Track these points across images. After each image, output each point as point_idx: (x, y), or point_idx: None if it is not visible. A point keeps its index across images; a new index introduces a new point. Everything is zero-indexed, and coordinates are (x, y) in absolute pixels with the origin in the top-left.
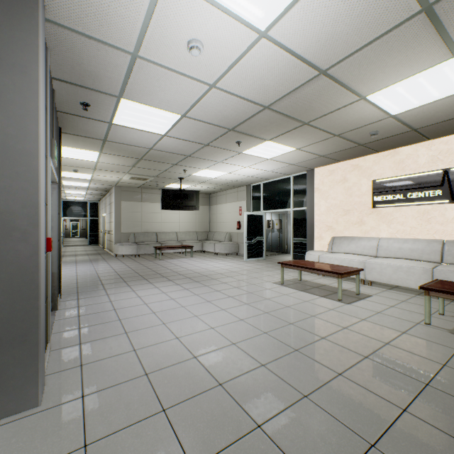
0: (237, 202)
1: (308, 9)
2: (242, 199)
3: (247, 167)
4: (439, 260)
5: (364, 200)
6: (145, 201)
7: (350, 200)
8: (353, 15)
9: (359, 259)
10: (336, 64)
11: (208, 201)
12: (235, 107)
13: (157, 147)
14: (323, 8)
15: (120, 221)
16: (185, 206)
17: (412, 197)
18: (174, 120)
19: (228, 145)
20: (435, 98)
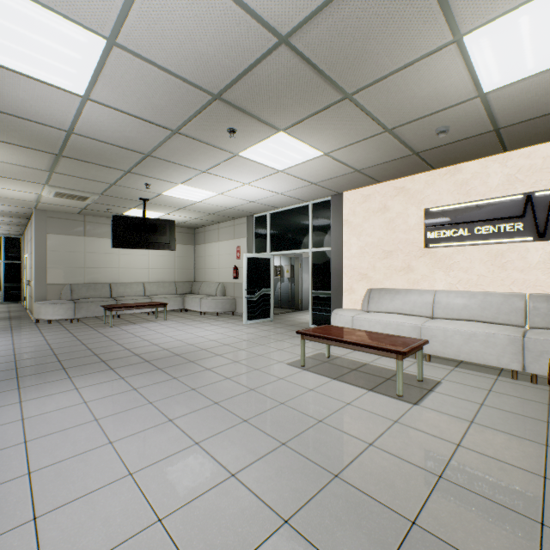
0: (234, 240)
1: None
2: (240, 236)
3: (248, 185)
4: (523, 323)
5: (412, 237)
6: (90, 235)
7: (393, 237)
8: None
9: (412, 322)
10: None
11: (193, 239)
12: (221, 29)
13: (82, 130)
14: None
15: (45, 266)
16: (152, 243)
17: (481, 233)
18: (95, 52)
19: (215, 136)
20: None
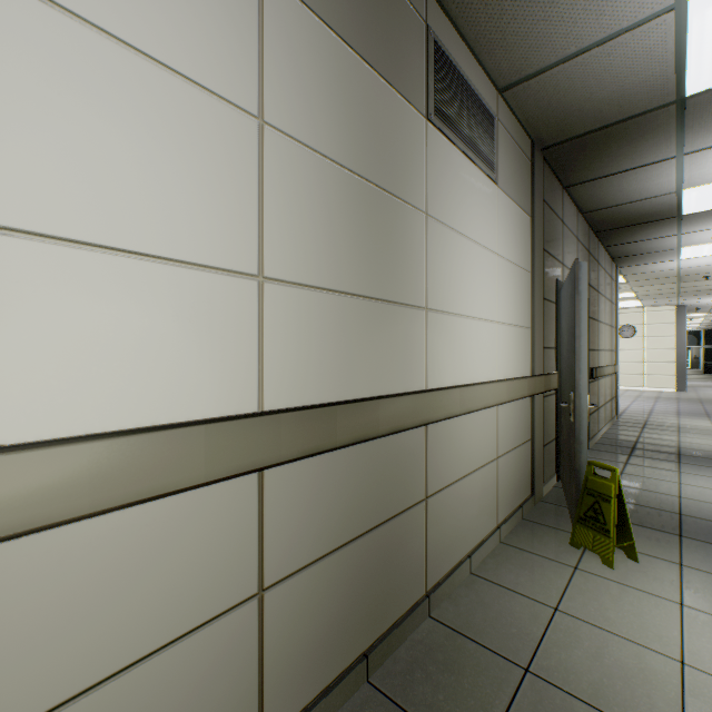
0: None
1: None
2: None
3: None
4: None
5: None
6: None
7: None
8: None
9: None
10: None
11: None
12: None
13: None
14: None
15: None
16: None
17: None
18: None
19: None
20: None
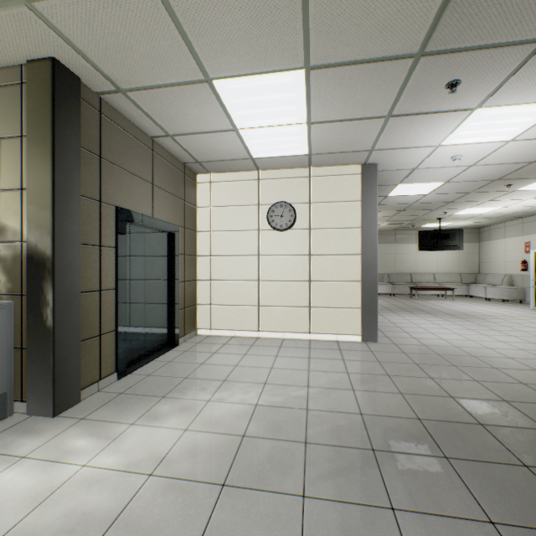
0: (522, 236)
1: None
2: (529, 233)
3: (530, 199)
4: None
5: None
6: (398, 242)
7: None
8: None
9: None
10: None
11: (477, 237)
12: (496, 169)
13: (419, 202)
14: None
15: None
16: (444, 246)
17: None
18: (437, 185)
19: (495, 189)
20: None
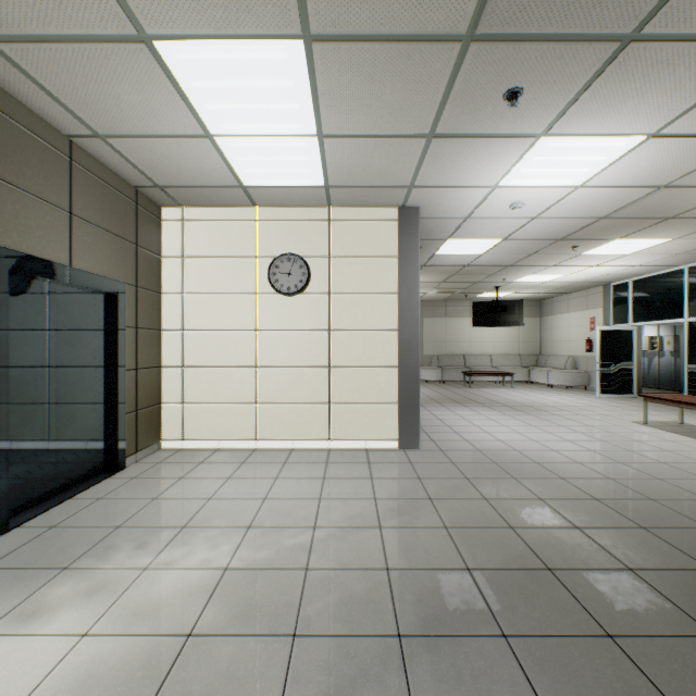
0: (587, 311)
1: (617, 169)
2: (594, 306)
3: (596, 266)
4: None
5: None
6: (449, 316)
7: None
8: (670, 159)
9: None
10: (676, 179)
11: (538, 311)
12: (562, 224)
13: (473, 264)
14: (633, 165)
15: (421, 341)
16: (503, 322)
17: None
18: (494, 243)
19: (560, 251)
20: None
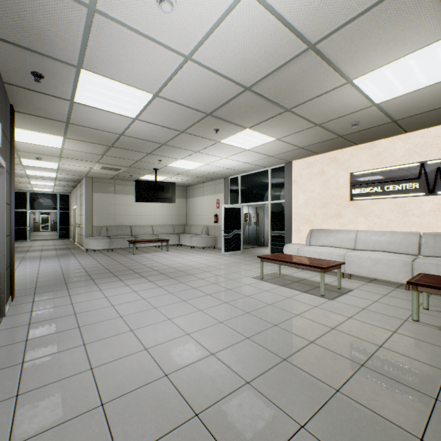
0: (215, 195)
1: None
2: (219, 192)
3: (225, 158)
4: (417, 253)
5: (341, 193)
6: (118, 193)
7: (328, 193)
8: None
9: (338, 252)
10: (327, 36)
11: (185, 194)
12: (214, 87)
13: (129, 133)
14: None
15: (91, 214)
16: (161, 198)
17: (389, 190)
18: (146, 100)
19: (206, 133)
20: (421, 85)
